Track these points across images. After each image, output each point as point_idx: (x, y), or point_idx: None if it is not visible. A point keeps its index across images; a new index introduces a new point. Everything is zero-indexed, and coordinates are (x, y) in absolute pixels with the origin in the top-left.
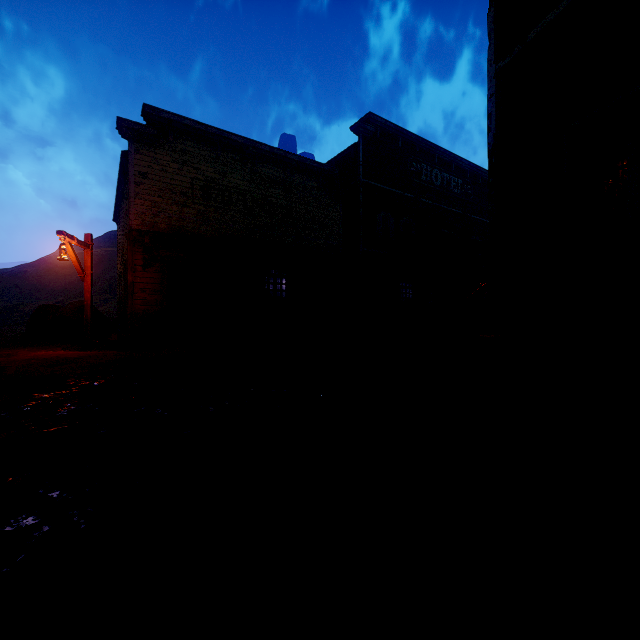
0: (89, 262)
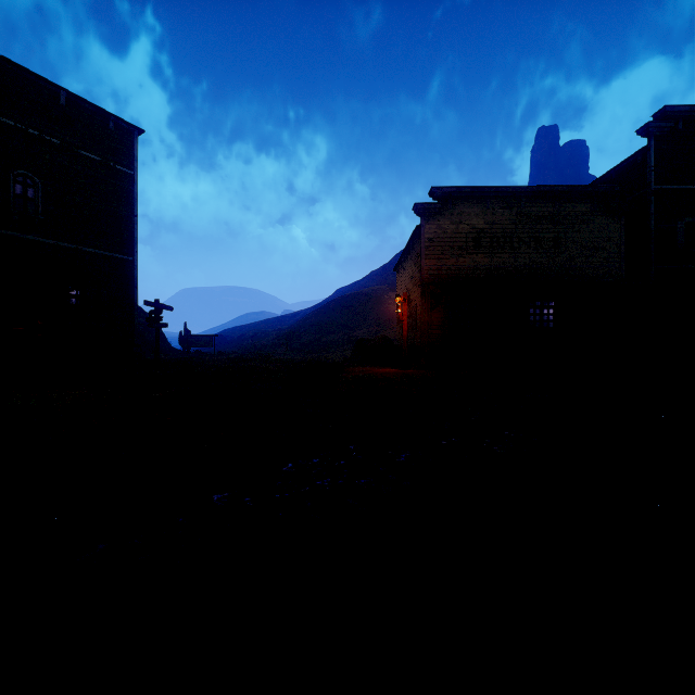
0: (406, 311)
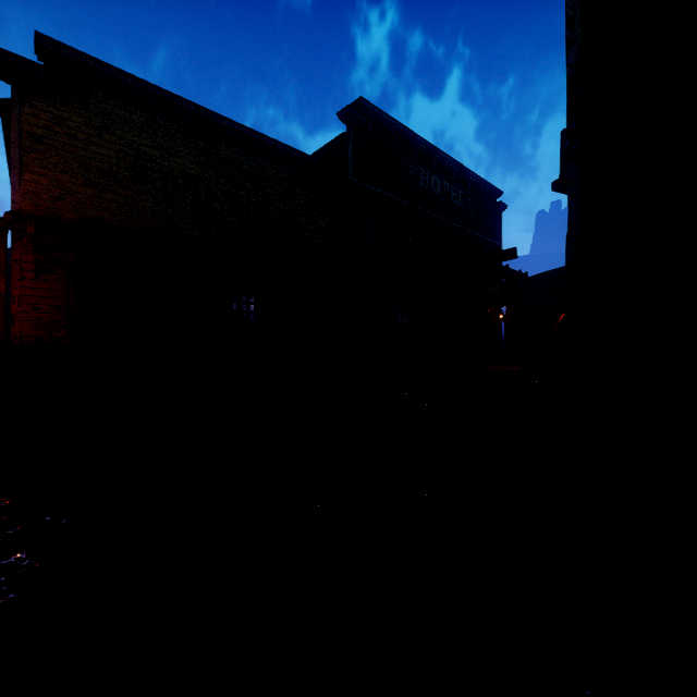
0: None
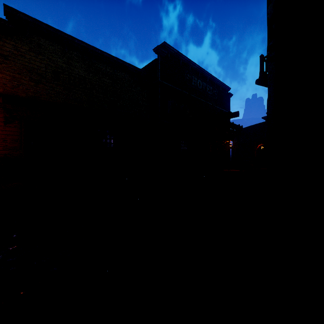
0: None
